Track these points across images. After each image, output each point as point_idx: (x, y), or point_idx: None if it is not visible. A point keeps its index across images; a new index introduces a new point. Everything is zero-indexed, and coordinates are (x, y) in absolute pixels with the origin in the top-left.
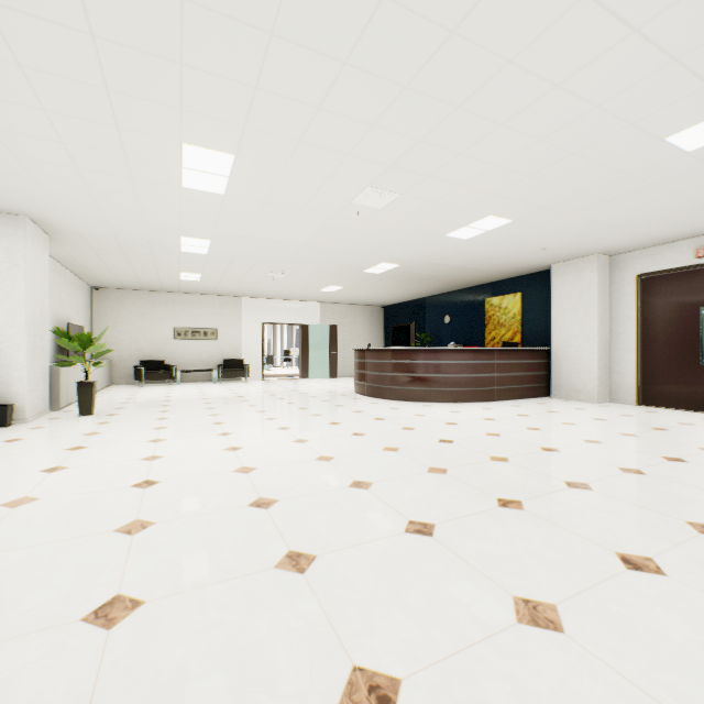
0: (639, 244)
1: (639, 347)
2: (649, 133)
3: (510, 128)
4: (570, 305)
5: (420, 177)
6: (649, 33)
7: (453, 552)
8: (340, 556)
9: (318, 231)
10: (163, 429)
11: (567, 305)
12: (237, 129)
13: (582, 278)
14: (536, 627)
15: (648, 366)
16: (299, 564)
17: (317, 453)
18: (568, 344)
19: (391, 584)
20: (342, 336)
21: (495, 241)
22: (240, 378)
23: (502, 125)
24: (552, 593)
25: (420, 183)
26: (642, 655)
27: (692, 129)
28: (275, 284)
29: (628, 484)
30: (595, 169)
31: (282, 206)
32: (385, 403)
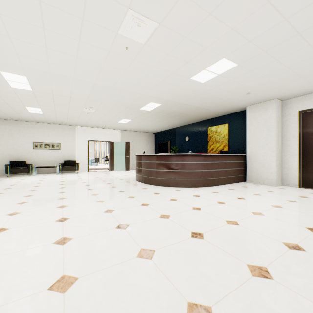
0: (303, 92)
1: (300, 153)
2: None
3: None
4: (258, 129)
5: None
6: None
7: None
8: None
9: (102, 70)
10: None
11: (256, 129)
12: None
13: (266, 113)
14: None
15: (306, 165)
16: None
17: (61, 269)
18: (257, 152)
19: None
20: (132, 148)
21: (221, 85)
22: (74, 171)
23: None
24: None
25: (175, 6)
26: None
27: None
28: (90, 117)
29: None
30: None
31: (61, 35)
32: (152, 188)
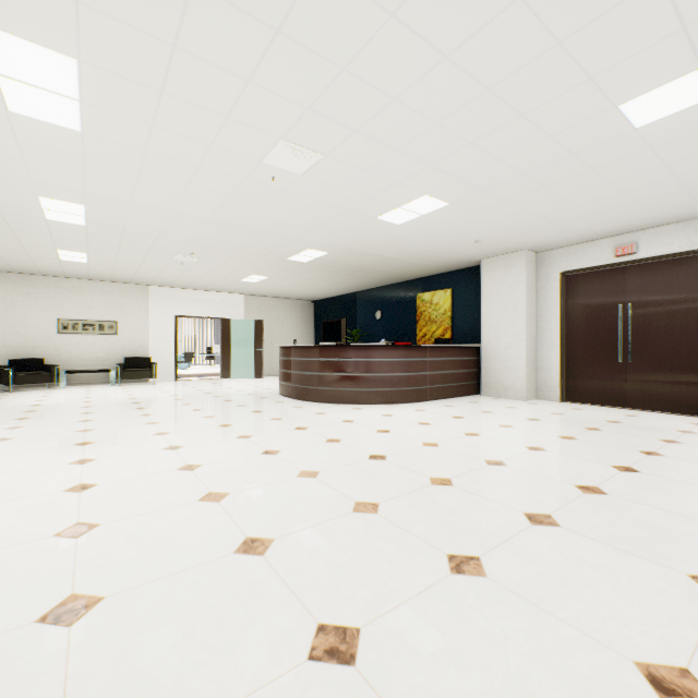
0: (565, 241)
1: (563, 343)
2: (605, 95)
3: (457, 63)
4: (499, 301)
5: (347, 131)
6: None
7: None
8: None
9: (226, 201)
10: None
11: (496, 301)
12: (64, 4)
13: (511, 274)
14: None
15: (571, 363)
16: None
17: (205, 488)
18: (497, 341)
19: None
20: (269, 331)
21: (429, 229)
22: (147, 379)
23: (447, 58)
24: None
25: (347, 140)
26: None
27: (648, 95)
28: (186, 270)
29: (596, 512)
30: (541, 142)
31: (171, 159)
32: (311, 406)
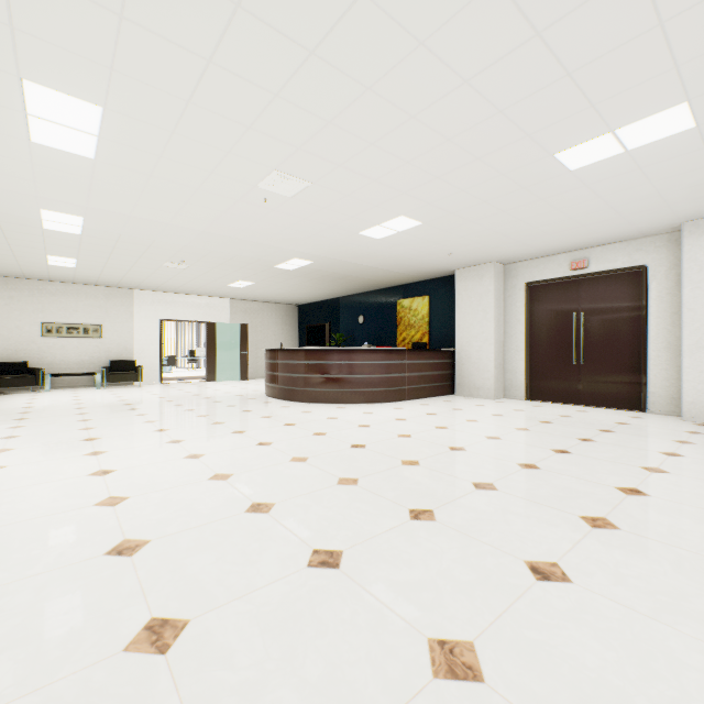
0: (528, 255)
1: (527, 347)
2: (542, 147)
3: (422, 122)
4: (471, 308)
5: (332, 166)
6: (549, 40)
7: (362, 587)
8: (222, 615)
9: (220, 217)
10: (6, 452)
11: (469, 308)
12: (101, 70)
13: (482, 284)
14: (454, 680)
15: (534, 365)
16: (162, 639)
17: (212, 471)
18: (470, 345)
19: (284, 649)
20: (254, 335)
21: (406, 243)
22: (132, 383)
23: (413, 118)
24: (469, 626)
25: (332, 172)
26: (564, 694)
27: (576, 148)
28: (174, 276)
29: (527, 480)
30: (496, 178)
31: (173, 182)
32: (297, 406)
